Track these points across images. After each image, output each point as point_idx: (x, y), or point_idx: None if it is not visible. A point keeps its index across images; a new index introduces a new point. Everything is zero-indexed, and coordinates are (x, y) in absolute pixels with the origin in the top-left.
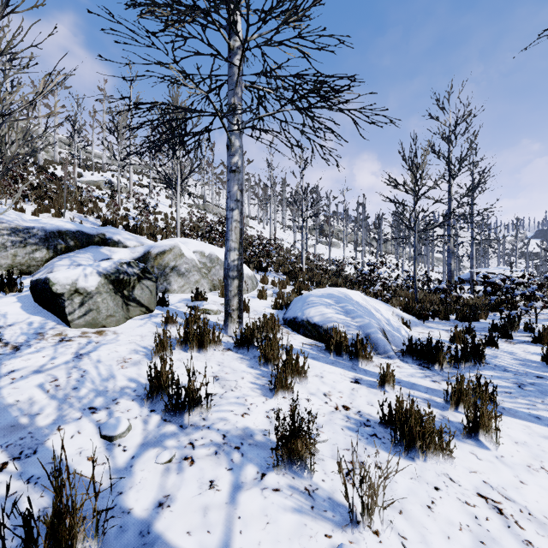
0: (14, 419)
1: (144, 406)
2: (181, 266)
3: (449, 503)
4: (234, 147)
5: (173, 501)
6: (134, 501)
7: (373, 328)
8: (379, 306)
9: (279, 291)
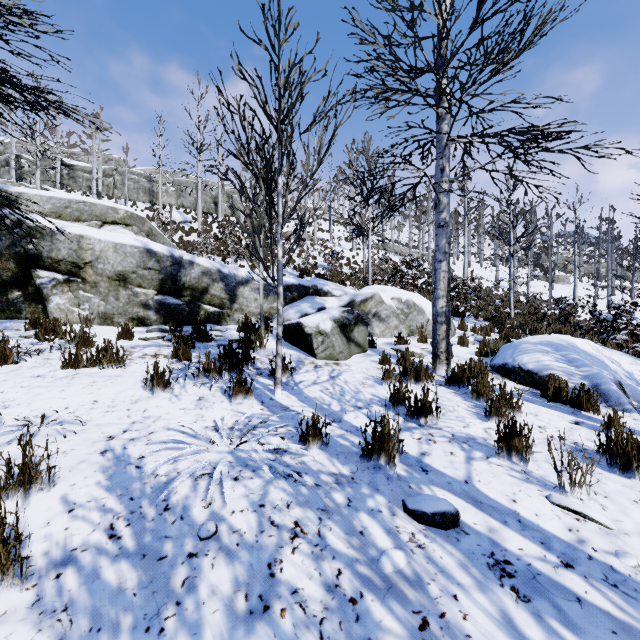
0: (319, 405)
1: (389, 411)
2: (381, 313)
3: None
4: (442, 205)
5: (430, 454)
6: (407, 449)
7: (604, 378)
8: (619, 358)
9: (484, 338)
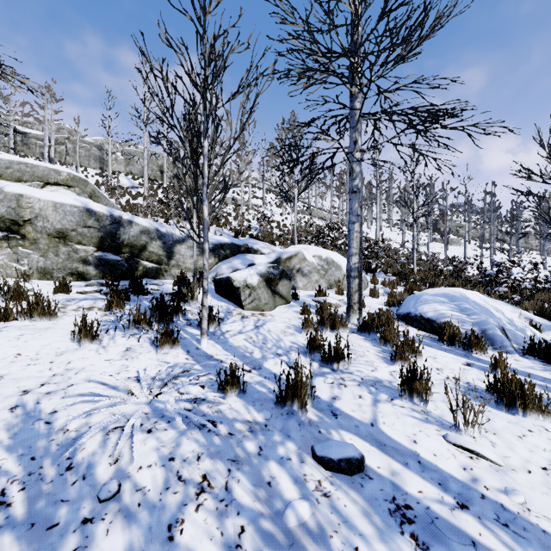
0: (242, 353)
1: (306, 357)
2: (304, 268)
3: (539, 439)
4: (355, 173)
5: (340, 398)
6: (319, 394)
7: (490, 325)
8: (501, 307)
9: (391, 290)
